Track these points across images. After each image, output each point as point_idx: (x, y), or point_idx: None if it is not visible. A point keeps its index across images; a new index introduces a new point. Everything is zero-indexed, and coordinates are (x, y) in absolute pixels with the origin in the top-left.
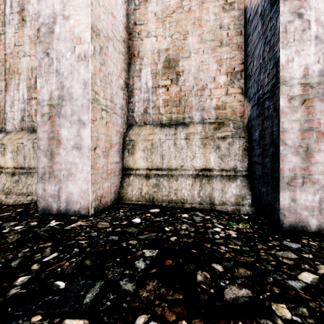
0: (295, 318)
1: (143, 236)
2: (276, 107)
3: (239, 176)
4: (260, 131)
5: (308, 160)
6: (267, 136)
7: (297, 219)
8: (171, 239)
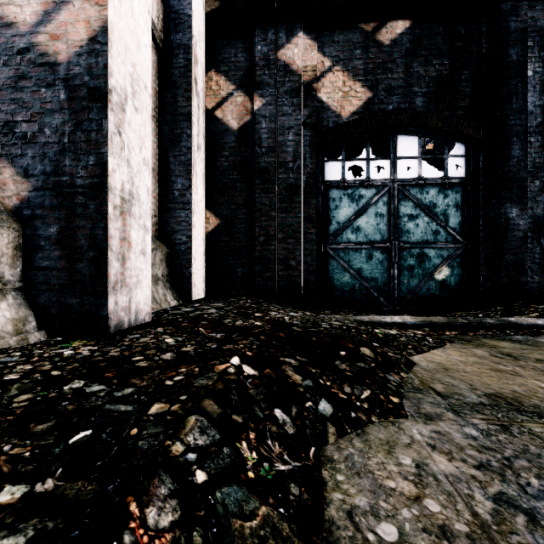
0: (192, 348)
1: (10, 393)
2: (102, 210)
3: (9, 290)
4: (65, 228)
5: (124, 266)
6: (83, 237)
7: (119, 320)
8: (57, 374)
